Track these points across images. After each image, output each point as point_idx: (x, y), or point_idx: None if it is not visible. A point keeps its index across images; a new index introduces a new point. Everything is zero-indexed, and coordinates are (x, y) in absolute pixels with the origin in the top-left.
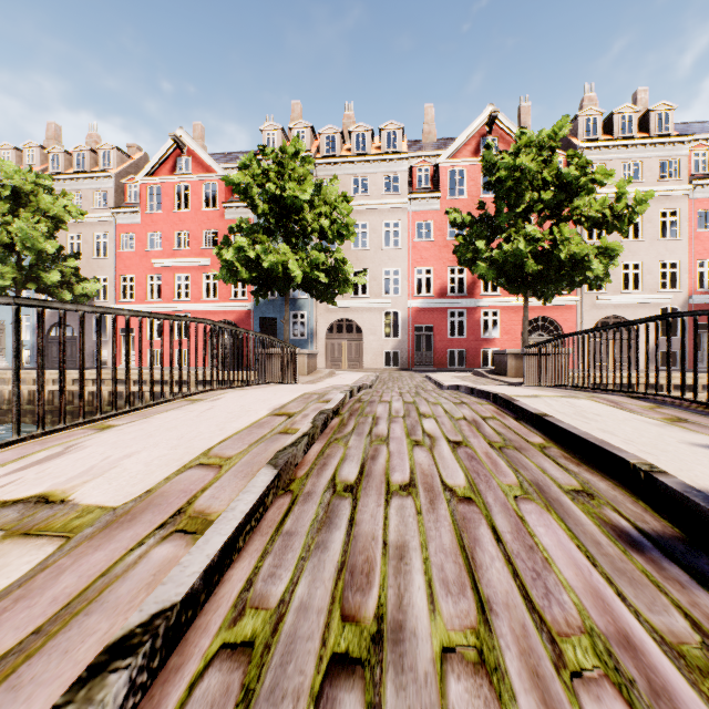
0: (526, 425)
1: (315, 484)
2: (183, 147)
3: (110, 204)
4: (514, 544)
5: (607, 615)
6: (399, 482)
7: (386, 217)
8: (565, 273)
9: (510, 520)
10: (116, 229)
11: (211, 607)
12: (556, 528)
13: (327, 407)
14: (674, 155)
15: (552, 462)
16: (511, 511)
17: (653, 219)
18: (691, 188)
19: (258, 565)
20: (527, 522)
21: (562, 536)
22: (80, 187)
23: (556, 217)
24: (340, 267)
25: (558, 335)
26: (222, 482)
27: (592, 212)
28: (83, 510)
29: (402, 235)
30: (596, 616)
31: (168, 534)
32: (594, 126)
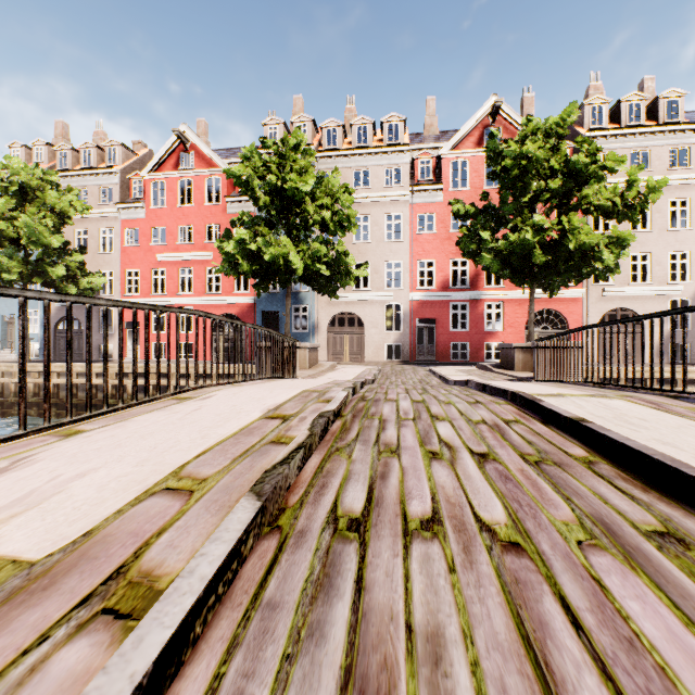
0: (559, 432)
1: (310, 517)
2: (186, 143)
3: (115, 200)
4: (603, 635)
5: None
6: (419, 515)
7: (387, 210)
8: (573, 263)
9: (583, 585)
10: (122, 225)
11: None
12: (656, 604)
13: (327, 408)
14: (684, 143)
15: (609, 485)
16: (580, 568)
17: (662, 209)
18: None
19: (220, 672)
20: (610, 590)
21: (670, 620)
22: (86, 184)
23: (564, 206)
24: (342, 259)
25: (563, 328)
26: (187, 519)
27: (601, 200)
28: None
29: (404, 227)
30: None
31: (90, 618)
32: (600, 115)
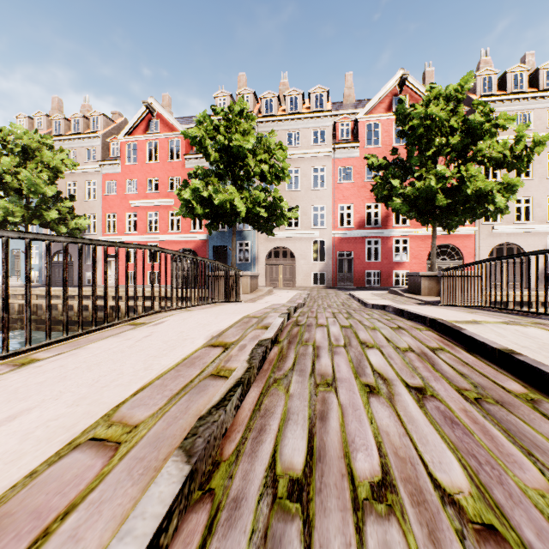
0: (486, 362)
1: (246, 477)
2: (153, 112)
3: (98, 158)
4: None
5: None
6: (367, 476)
7: (314, 164)
8: (470, 206)
9: None
10: (103, 178)
11: None
12: None
13: (265, 336)
14: None
15: None
16: None
17: (542, 161)
18: None
19: None
20: None
21: None
22: (75, 146)
23: (462, 158)
24: (277, 204)
25: (458, 259)
26: (104, 488)
27: (494, 153)
28: None
29: (327, 178)
30: None
31: None
32: (490, 84)
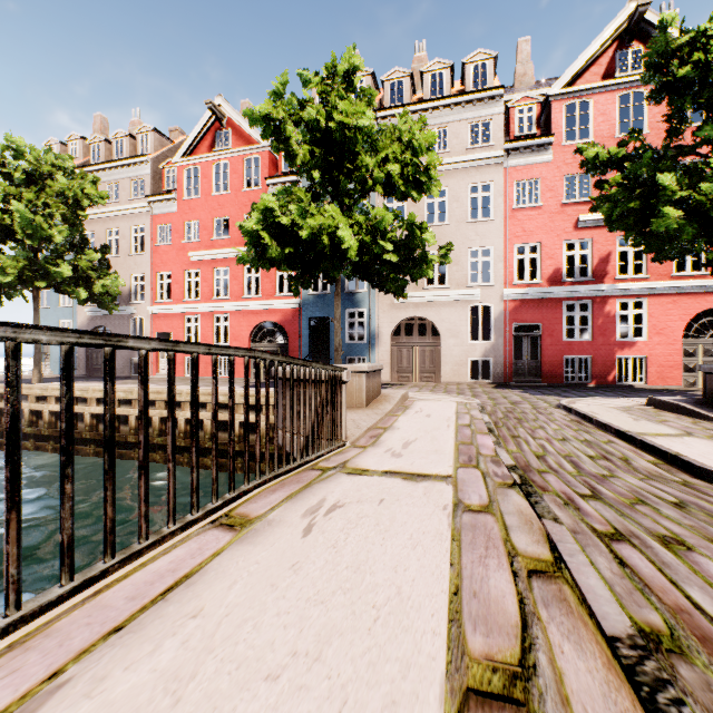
0: None
1: None
2: (222, 119)
3: (147, 193)
4: None
5: None
6: None
7: (472, 179)
8: None
9: None
10: (153, 221)
11: None
12: None
13: None
14: None
15: None
16: None
17: None
18: None
19: None
20: None
21: None
22: (117, 177)
23: None
24: (415, 237)
25: None
26: None
27: None
28: None
29: (495, 201)
30: None
31: None
32: None
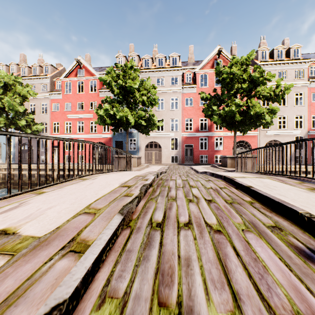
0: (241, 191)
1: (141, 223)
2: (81, 64)
3: (48, 90)
4: (246, 257)
5: (304, 302)
6: (183, 221)
7: (172, 96)
8: (253, 120)
9: (242, 243)
10: (51, 101)
11: (86, 297)
12: (266, 248)
13: (146, 182)
14: (301, 68)
15: (257, 211)
16: (241, 238)
17: (291, 97)
18: (309, 83)
19: (113, 270)
20: (251, 244)
21: (270, 253)
22: (34, 82)
23: (249, 95)
24: (151, 118)
25: (249, 148)
26: (95, 222)
27: (265, 93)
28: (23, 238)
29: (179, 104)
30: (298, 303)
31: (66, 253)
32: (265, 55)
